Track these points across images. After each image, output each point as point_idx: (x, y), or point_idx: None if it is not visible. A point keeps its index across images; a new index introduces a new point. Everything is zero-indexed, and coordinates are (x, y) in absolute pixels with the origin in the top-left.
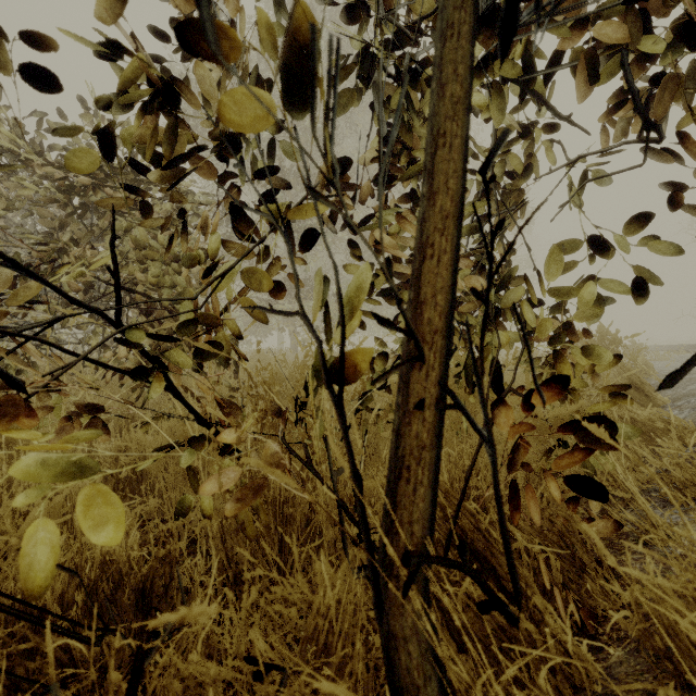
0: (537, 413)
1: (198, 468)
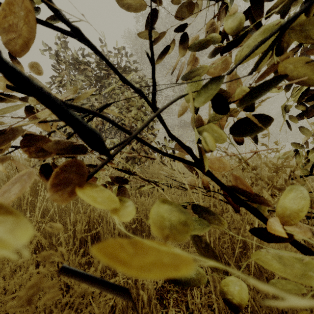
0: None
1: (204, 236)
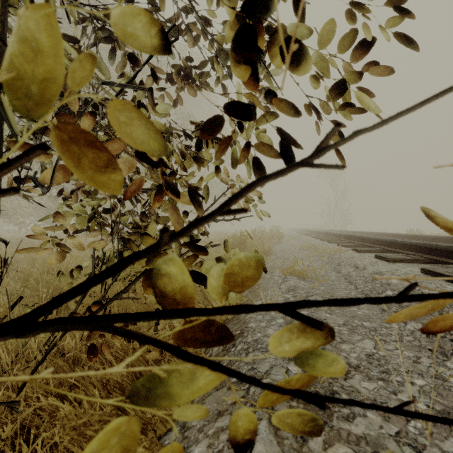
0: (143, 300)
1: None
